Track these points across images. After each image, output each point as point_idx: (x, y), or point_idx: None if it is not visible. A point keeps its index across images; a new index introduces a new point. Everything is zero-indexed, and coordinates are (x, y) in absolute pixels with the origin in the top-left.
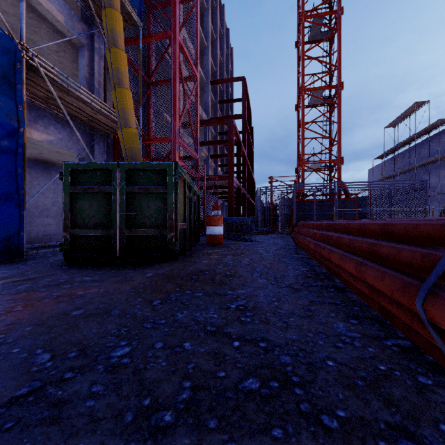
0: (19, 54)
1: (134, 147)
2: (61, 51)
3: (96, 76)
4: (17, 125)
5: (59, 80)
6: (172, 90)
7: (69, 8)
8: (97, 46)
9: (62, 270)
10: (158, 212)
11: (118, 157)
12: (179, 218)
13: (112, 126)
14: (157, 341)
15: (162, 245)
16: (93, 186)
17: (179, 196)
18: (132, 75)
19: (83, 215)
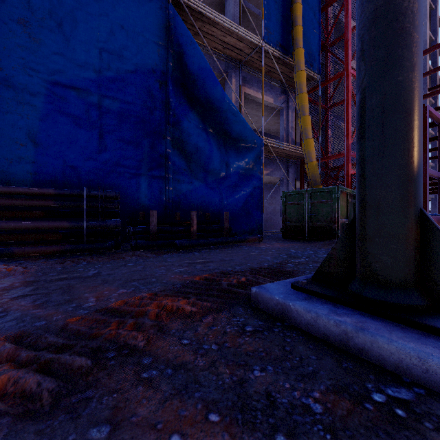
0: (262, 143)
1: (315, 173)
2: (269, 114)
3: (290, 124)
4: (261, 175)
5: (275, 145)
6: (345, 116)
7: (275, 92)
8: (290, 104)
9: (282, 240)
10: (327, 213)
11: (303, 174)
12: (341, 217)
13: (300, 156)
14: (321, 252)
15: (329, 231)
16: (295, 202)
17: (342, 203)
18: (313, 108)
19: (290, 215)
